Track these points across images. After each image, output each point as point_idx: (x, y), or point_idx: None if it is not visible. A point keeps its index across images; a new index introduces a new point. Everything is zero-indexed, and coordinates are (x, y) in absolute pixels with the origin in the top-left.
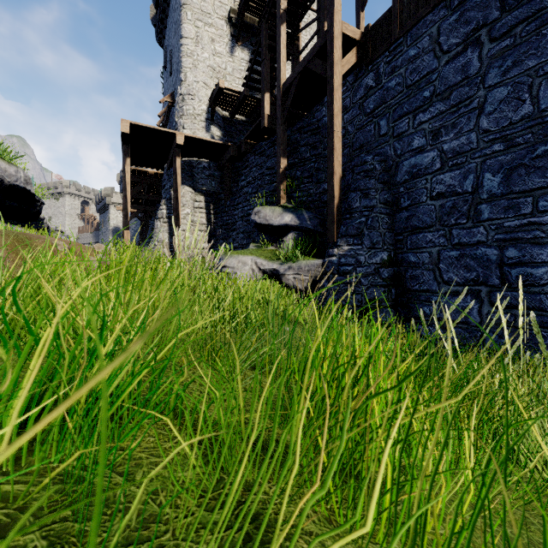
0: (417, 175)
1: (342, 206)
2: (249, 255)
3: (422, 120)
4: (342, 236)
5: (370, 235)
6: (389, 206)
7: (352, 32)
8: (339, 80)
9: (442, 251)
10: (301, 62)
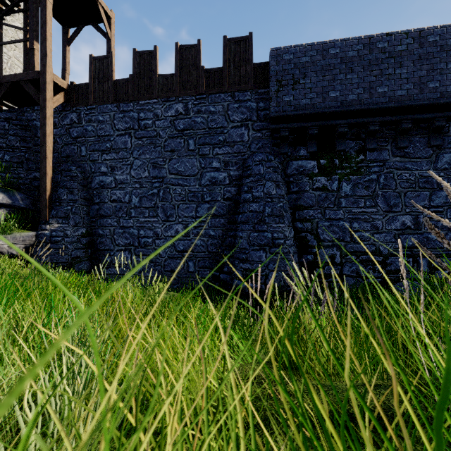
0: (103, 186)
1: (53, 196)
2: None
3: (106, 158)
4: (54, 217)
5: (74, 218)
6: (87, 201)
7: (61, 82)
8: (51, 112)
9: (116, 229)
10: (13, 75)
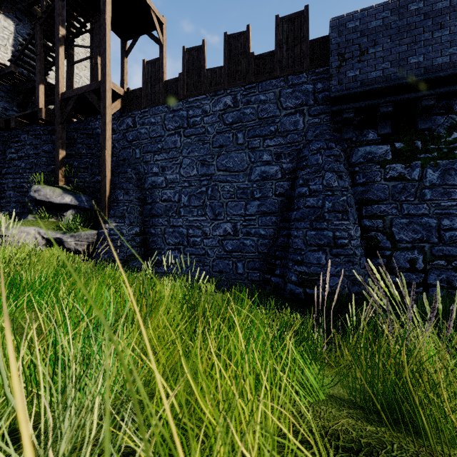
0: (155, 187)
1: (111, 197)
2: (32, 226)
3: (157, 159)
4: (112, 217)
5: (129, 218)
6: (141, 201)
7: (118, 89)
8: (110, 118)
9: (166, 228)
10: (80, 88)
